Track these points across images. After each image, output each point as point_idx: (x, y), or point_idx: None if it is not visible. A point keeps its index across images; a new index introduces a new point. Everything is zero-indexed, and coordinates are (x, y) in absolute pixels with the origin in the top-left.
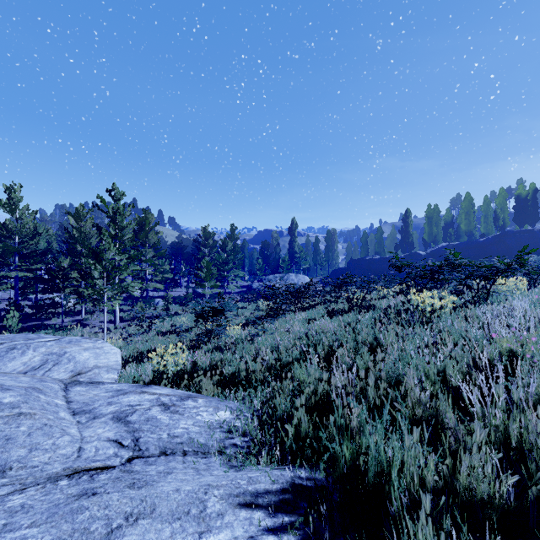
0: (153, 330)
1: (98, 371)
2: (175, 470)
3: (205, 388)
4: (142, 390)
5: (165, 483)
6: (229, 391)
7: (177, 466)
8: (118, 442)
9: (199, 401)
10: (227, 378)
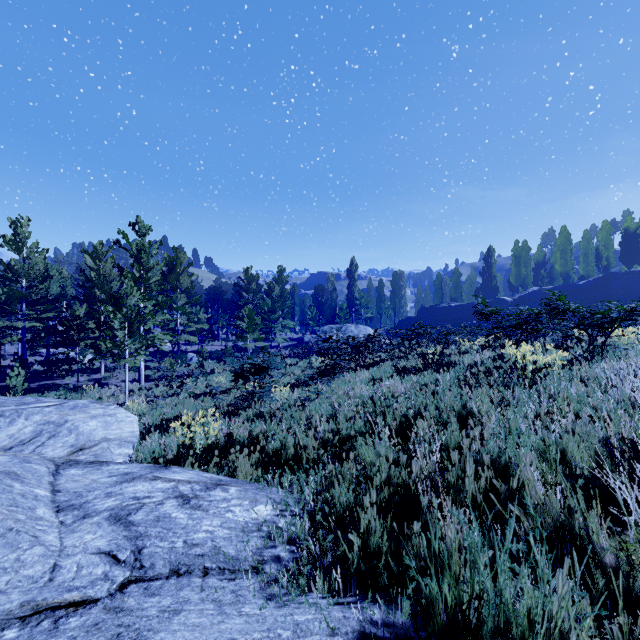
0: (184, 391)
1: (107, 445)
2: (186, 605)
3: (241, 470)
4: (154, 475)
5: (168, 633)
6: (272, 473)
7: (191, 596)
8: (112, 555)
9: (231, 490)
10: (270, 455)
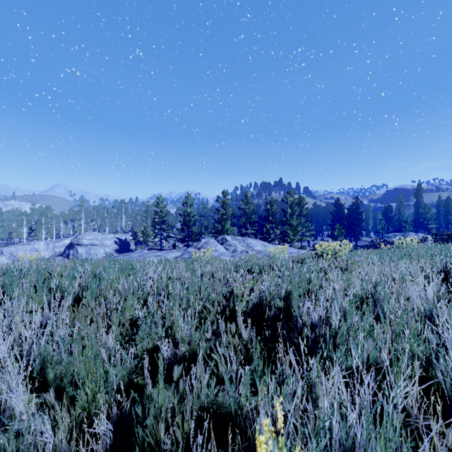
0: None
1: None
2: None
3: None
4: None
5: None
6: None
7: None
8: None
9: None
10: None
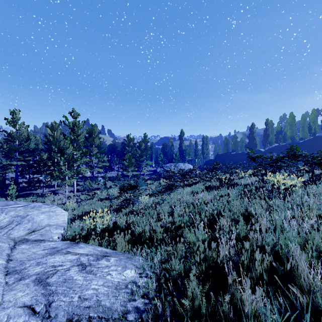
0: (95, 197)
1: (49, 228)
2: None
3: (119, 246)
4: (67, 250)
5: None
6: (136, 247)
7: None
8: (31, 308)
9: (111, 260)
10: (136, 235)
